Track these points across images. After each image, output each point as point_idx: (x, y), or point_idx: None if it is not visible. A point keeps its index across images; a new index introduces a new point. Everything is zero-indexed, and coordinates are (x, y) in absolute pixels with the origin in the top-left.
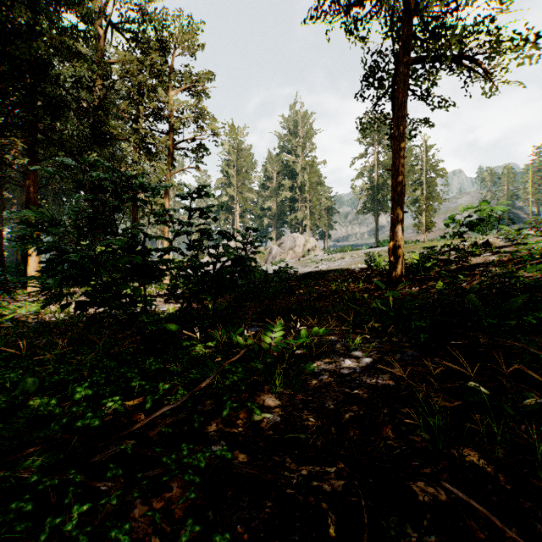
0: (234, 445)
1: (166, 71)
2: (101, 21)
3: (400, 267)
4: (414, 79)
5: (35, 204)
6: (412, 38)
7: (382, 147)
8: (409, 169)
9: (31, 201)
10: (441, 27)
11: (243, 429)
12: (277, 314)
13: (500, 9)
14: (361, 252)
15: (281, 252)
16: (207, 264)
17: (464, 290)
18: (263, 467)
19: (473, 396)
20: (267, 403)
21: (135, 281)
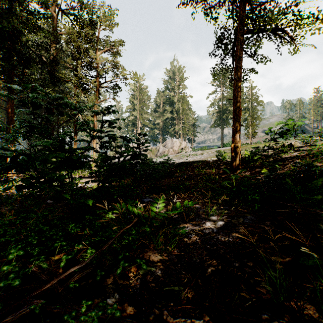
0: (124, 296)
1: (95, 39)
2: (54, 8)
3: (238, 159)
4: (246, 43)
5: (13, 120)
6: (245, 18)
7: (225, 88)
8: (241, 101)
9: (10, 118)
10: (264, 10)
11: (133, 281)
12: (161, 189)
13: (299, 1)
14: (213, 150)
15: (165, 150)
16: (114, 158)
17: (284, 175)
18: (146, 320)
19: (307, 261)
20: (151, 258)
21: (61, 170)
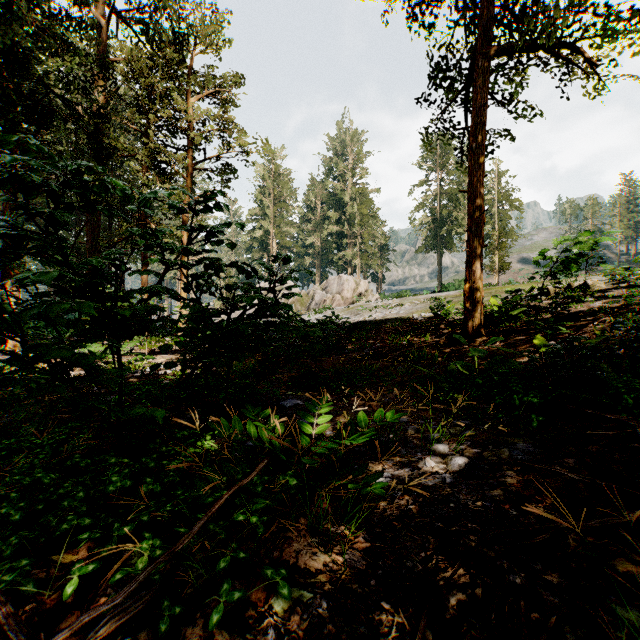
0: None
1: (184, 73)
2: (102, 10)
3: (478, 316)
4: (495, 77)
5: None
6: (493, 23)
7: (446, 173)
8: None
9: None
10: (535, 3)
11: (255, 636)
12: (321, 380)
13: None
14: (423, 298)
15: (326, 298)
16: (215, 313)
17: (596, 350)
18: None
19: None
20: (303, 561)
21: (89, 340)
